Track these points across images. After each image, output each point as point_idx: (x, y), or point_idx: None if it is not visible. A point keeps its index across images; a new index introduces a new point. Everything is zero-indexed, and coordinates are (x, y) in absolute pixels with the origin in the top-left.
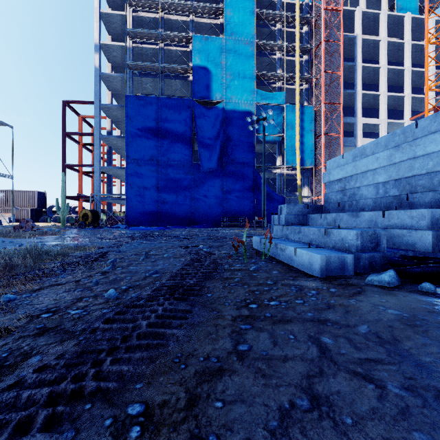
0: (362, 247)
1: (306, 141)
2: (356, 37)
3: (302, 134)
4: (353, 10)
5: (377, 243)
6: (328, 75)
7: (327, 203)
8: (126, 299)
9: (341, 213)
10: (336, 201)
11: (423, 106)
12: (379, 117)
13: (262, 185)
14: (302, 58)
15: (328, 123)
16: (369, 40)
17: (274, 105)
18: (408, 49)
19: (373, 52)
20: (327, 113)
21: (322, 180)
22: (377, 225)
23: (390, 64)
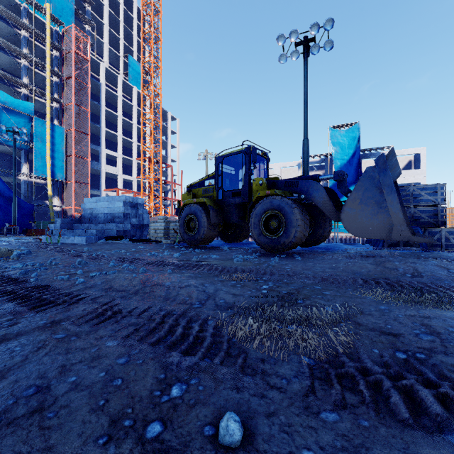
0: (98, 235)
1: (58, 156)
2: (101, 84)
3: (53, 149)
4: (99, 62)
5: (102, 233)
6: (78, 108)
7: (84, 219)
8: (32, 248)
9: (91, 224)
10: (89, 218)
11: (144, 152)
12: (118, 152)
13: (12, 193)
14: (53, 78)
15: (77, 144)
16: (111, 91)
17: (21, 112)
18: (136, 111)
19: (114, 100)
20: (77, 137)
21: (73, 193)
22: (104, 228)
23: (125, 114)
